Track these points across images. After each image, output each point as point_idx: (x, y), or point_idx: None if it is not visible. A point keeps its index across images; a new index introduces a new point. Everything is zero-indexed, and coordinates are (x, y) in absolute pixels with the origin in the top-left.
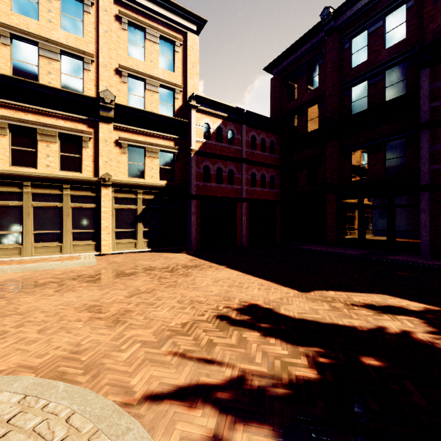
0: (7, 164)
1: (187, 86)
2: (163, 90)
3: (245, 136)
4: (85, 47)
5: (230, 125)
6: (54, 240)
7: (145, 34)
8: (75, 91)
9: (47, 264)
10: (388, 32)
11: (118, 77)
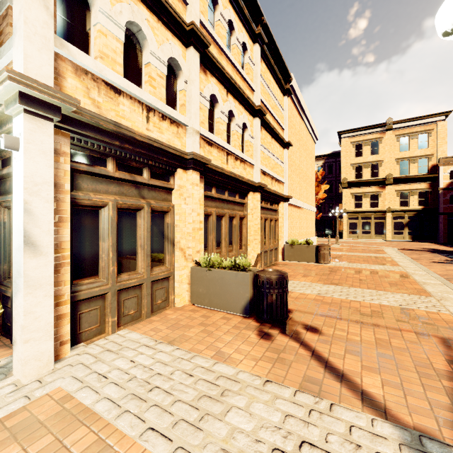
0: (353, 208)
1: (437, 153)
2: (420, 160)
3: None
4: (379, 158)
5: None
6: (367, 234)
7: (409, 138)
8: (376, 178)
9: (368, 240)
10: None
11: (394, 164)
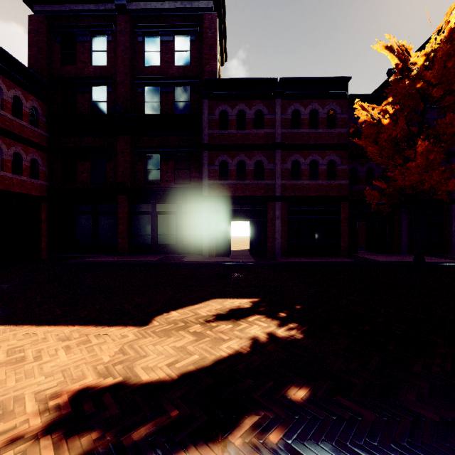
0: None
1: None
2: None
3: None
4: None
5: None
6: None
7: None
8: None
9: None
10: (178, 51)
11: None
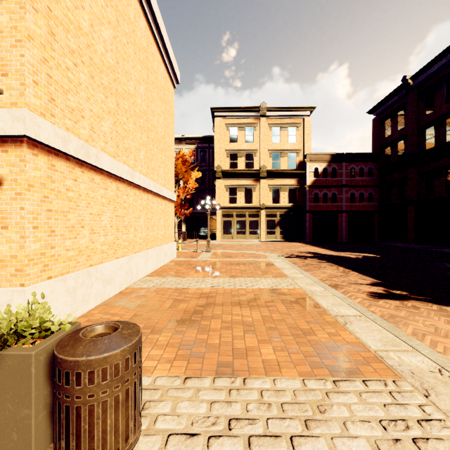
0: (228, 203)
1: (304, 148)
2: (290, 154)
3: (345, 169)
4: (254, 147)
5: (333, 165)
6: (242, 233)
7: (280, 129)
8: (251, 169)
9: (244, 242)
10: (447, 92)
11: (267, 155)
